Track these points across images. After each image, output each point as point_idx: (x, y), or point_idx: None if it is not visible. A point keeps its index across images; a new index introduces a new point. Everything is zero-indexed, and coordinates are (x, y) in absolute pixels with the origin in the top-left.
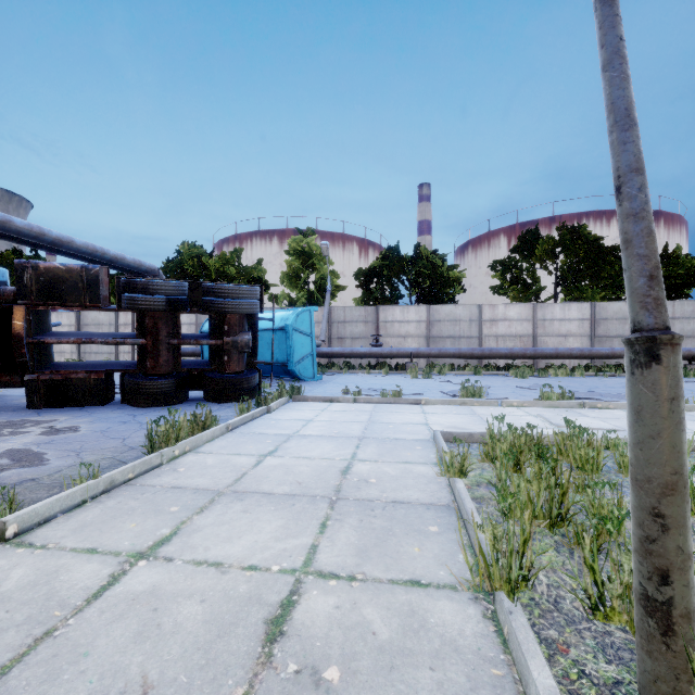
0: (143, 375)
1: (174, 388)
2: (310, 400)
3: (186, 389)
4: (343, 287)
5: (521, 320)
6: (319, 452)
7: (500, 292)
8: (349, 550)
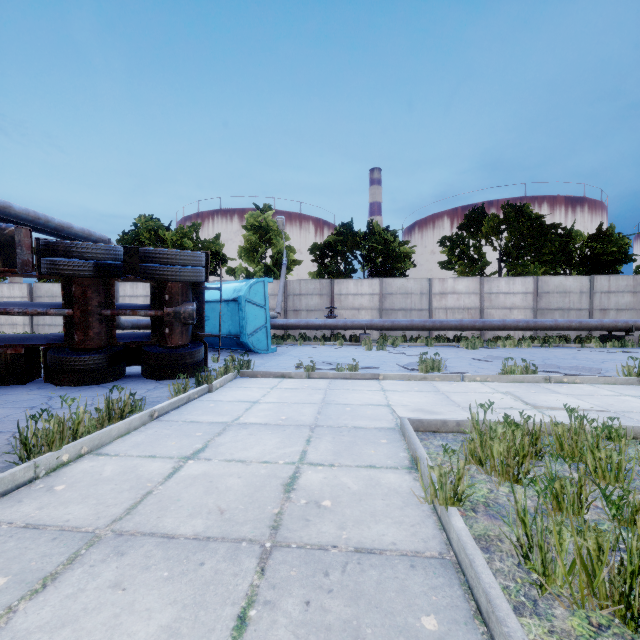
0: (72, 349)
1: (105, 364)
2: (259, 375)
3: (121, 365)
4: (299, 261)
5: (469, 294)
6: (259, 450)
7: (447, 267)
8: None
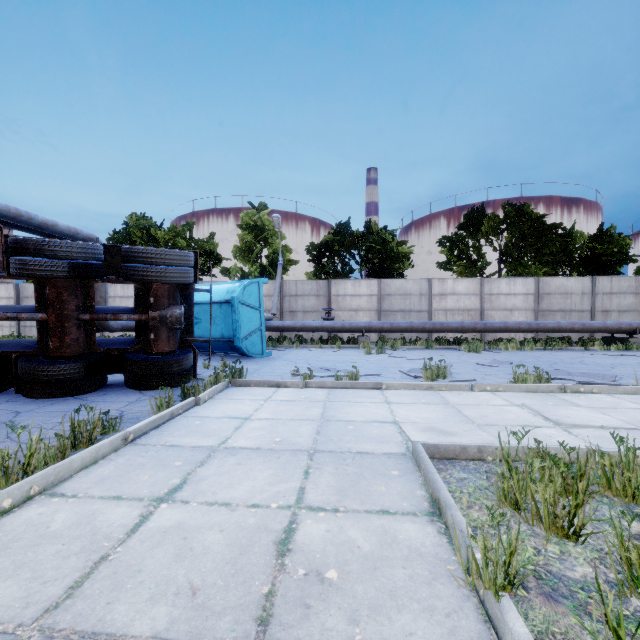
0: (46, 357)
1: (83, 373)
2: (252, 384)
3: (101, 373)
4: (295, 261)
5: (469, 295)
6: (248, 488)
7: (446, 268)
8: None
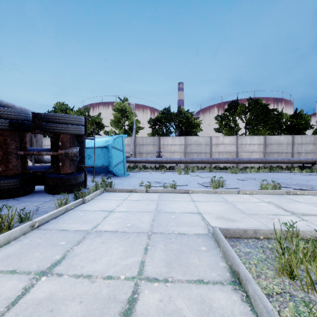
0: None
1: (19, 185)
2: (117, 191)
3: (30, 185)
4: (142, 127)
5: (231, 144)
6: (106, 262)
7: (218, 131)
8: None
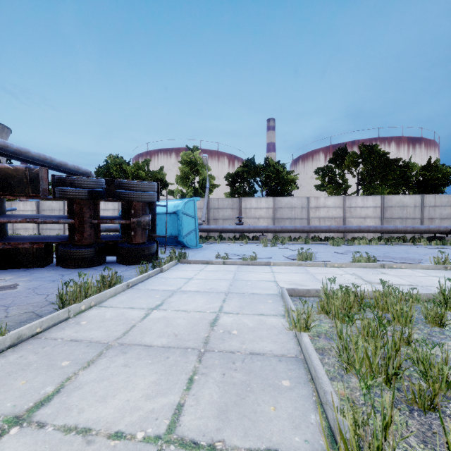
0: (73, 245)
1: (94, 254)
2: (192, 262)
3: (103, 255)
4: (217, 185)
5: (335, 207)
6: (195, 305)
7: (321, 189)
8: (211, 410)
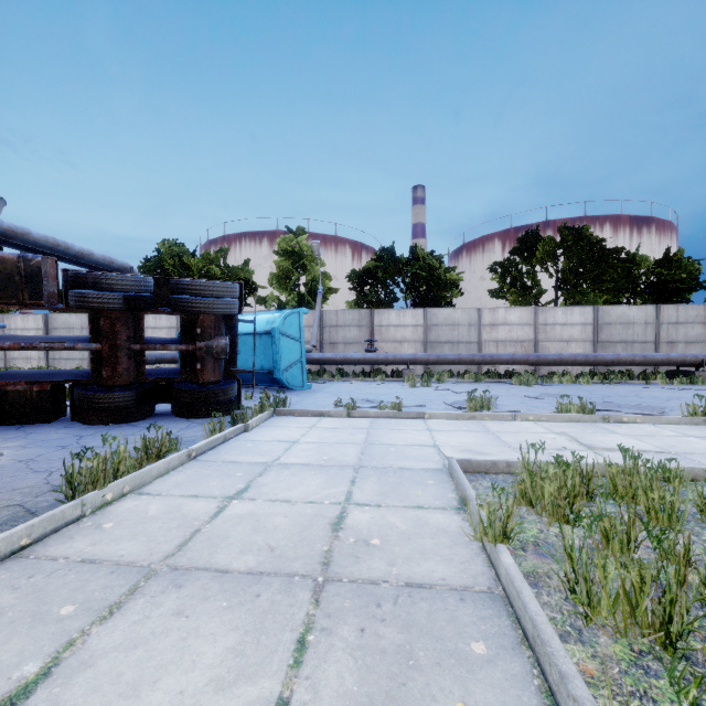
0: (99, 386)
1: (135, 401)
2: (296, 414)
3: (150, 402)
4: (336, 289)
5: (522, 325)
6: (303, 491)
7: (498, 296)
8: None
